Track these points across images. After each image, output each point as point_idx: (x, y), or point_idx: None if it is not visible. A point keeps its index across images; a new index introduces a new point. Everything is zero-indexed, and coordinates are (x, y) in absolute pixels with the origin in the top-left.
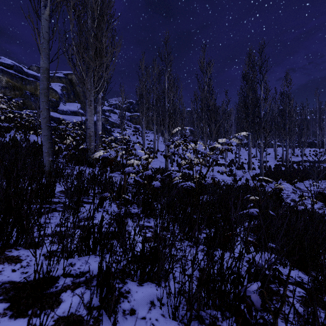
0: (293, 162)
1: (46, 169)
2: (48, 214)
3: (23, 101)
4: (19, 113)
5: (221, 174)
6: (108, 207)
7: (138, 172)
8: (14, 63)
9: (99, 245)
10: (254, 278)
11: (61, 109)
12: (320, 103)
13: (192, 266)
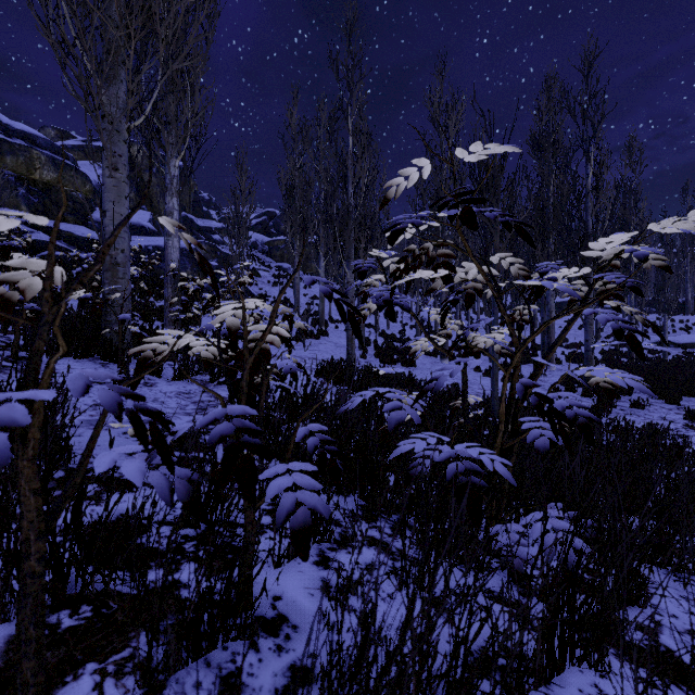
0: None
1: None
2: None
3: None
4: None
5: (486, 375)
6: None
7: None
8: None
9: None
10: None
11: (97, 218)
12: None
13: None
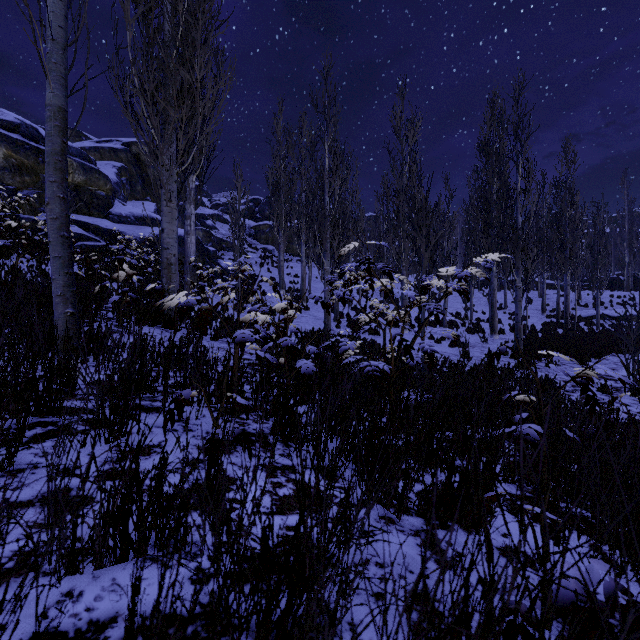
0: (578, 319)
1: (59, 333)
2: (45, 441)
3: (39, 195)
4: (30, 221)
5: (438, 342)
6: (197, 418)
7: (267, 339)
8: (20, 120)
9: (155, 533)
10: (575, 637)
11: (116, 212)
12: (632, 202)
13: (408, 624)
